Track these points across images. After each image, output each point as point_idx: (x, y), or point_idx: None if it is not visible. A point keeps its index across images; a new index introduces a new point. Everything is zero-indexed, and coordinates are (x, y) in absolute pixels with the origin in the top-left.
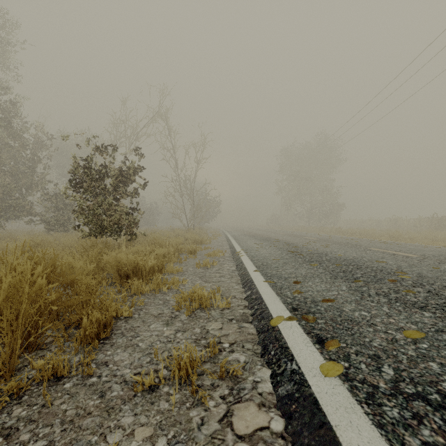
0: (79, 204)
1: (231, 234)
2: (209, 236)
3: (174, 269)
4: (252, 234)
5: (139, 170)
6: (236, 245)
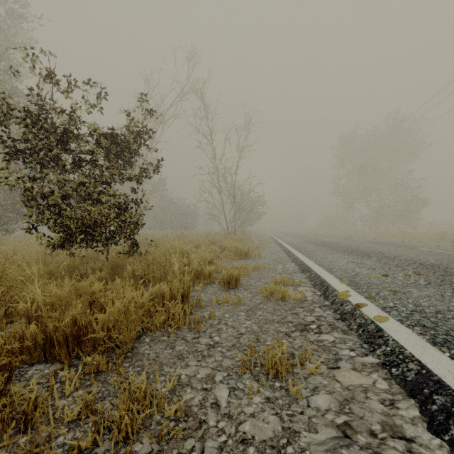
0: (2, 183)
1: (285, 241)
2: (255, 243)
3: (129, 451)
4: (317, 241)
5: (144, 136)
6: (313, 265)
